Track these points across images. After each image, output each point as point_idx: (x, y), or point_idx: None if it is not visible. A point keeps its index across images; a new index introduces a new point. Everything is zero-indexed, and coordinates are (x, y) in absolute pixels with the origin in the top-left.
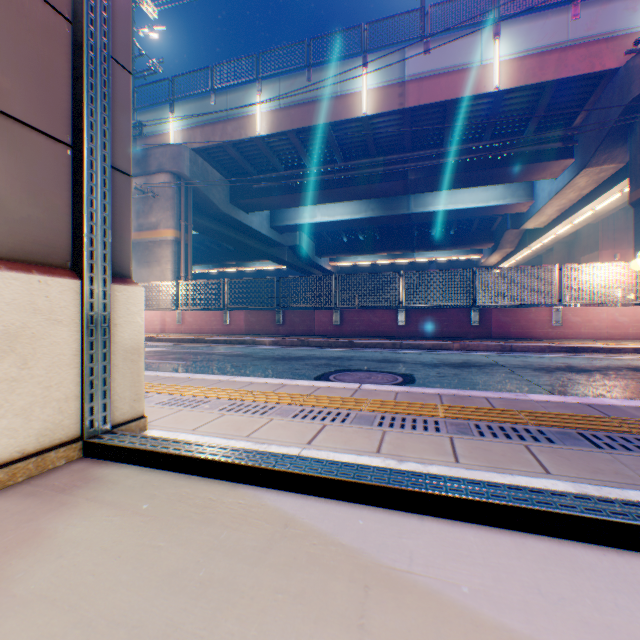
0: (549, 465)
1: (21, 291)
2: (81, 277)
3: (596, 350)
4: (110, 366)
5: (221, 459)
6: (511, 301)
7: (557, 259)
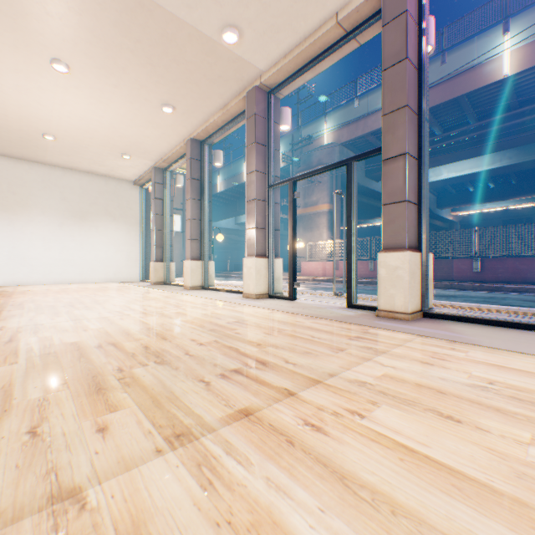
0: None
1: (413, 258)
2: (420, 252)
3: None
4: (425, 285)
5: (497, 319)
6: None
7: None
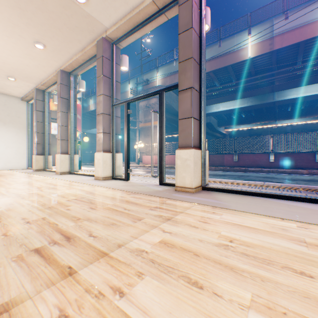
0: None
1: (196, 153)
2: (201, 149)
3: None
4: (204, 170)
5: (241, 190)
6: None
7: None
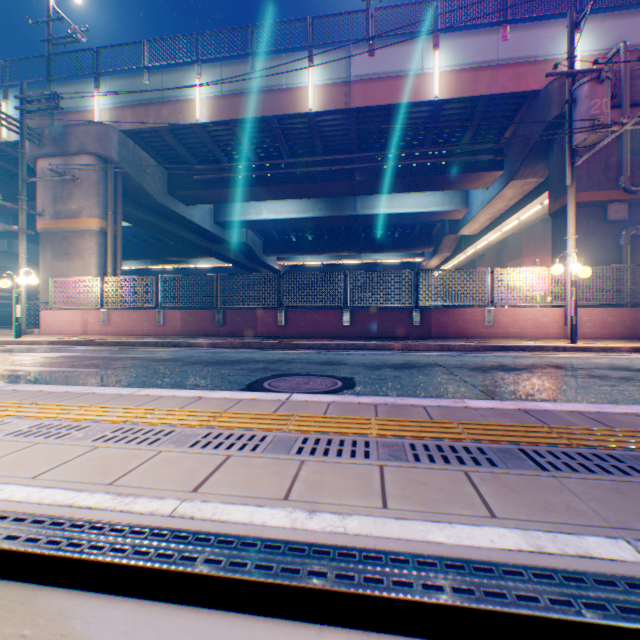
0: (494, 502)
1: None
2: None
3: (523, 348)
4: None
5: (18, 548)
6: (449, 302)
7: (488, 264)
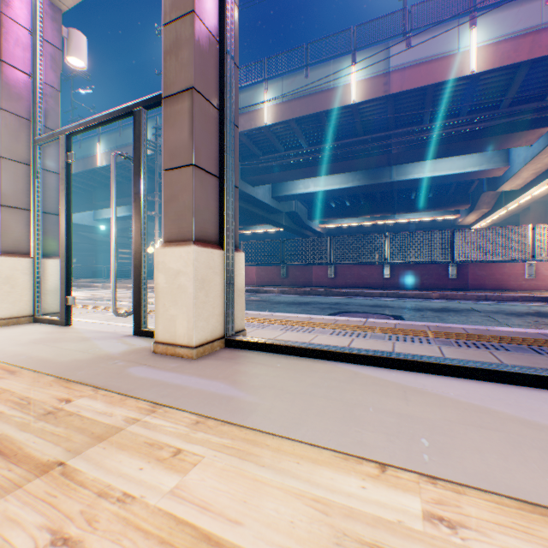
0: (503, 360)
1: (206, 257)
2: (223, 249)
3: None
4: (234, 298)
5: (309, 347)
6: (486, 257)
7: (534, 217)
